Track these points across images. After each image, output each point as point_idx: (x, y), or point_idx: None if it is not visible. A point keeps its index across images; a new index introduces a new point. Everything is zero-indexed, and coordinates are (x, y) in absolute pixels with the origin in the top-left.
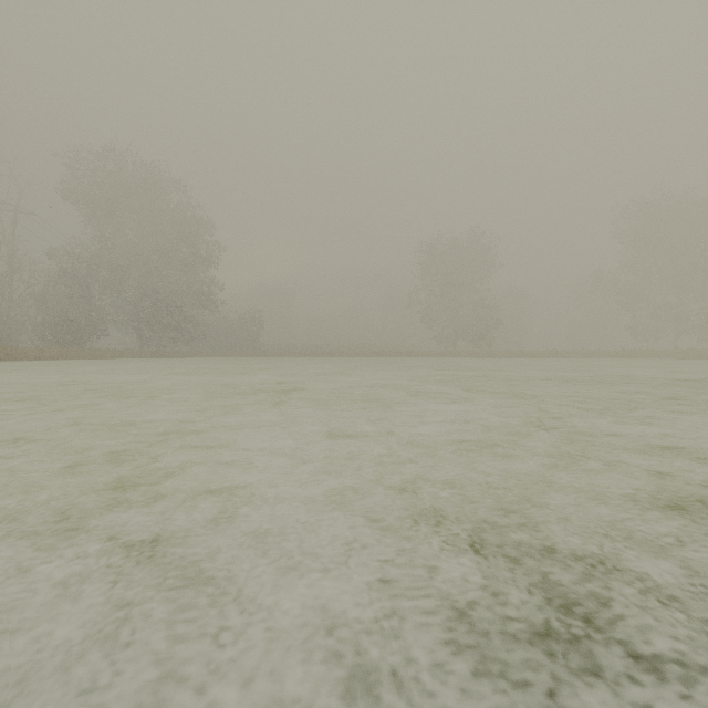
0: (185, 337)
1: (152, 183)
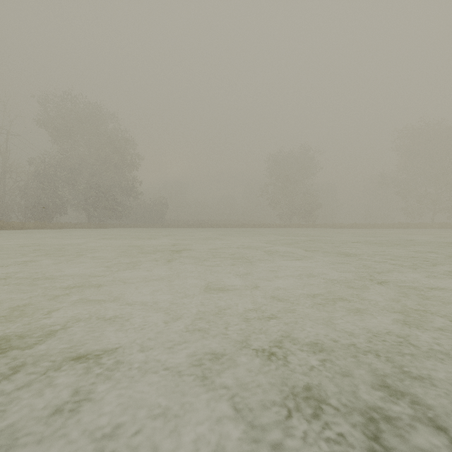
0: (117, 215)
1: (95, 115)
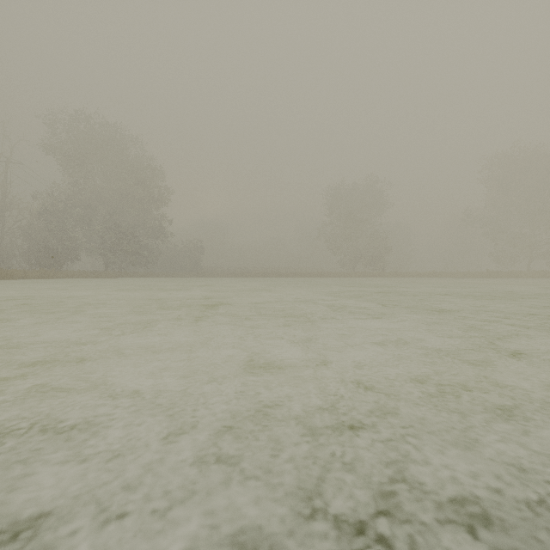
0: (141, 261)
1: (115, 139)
